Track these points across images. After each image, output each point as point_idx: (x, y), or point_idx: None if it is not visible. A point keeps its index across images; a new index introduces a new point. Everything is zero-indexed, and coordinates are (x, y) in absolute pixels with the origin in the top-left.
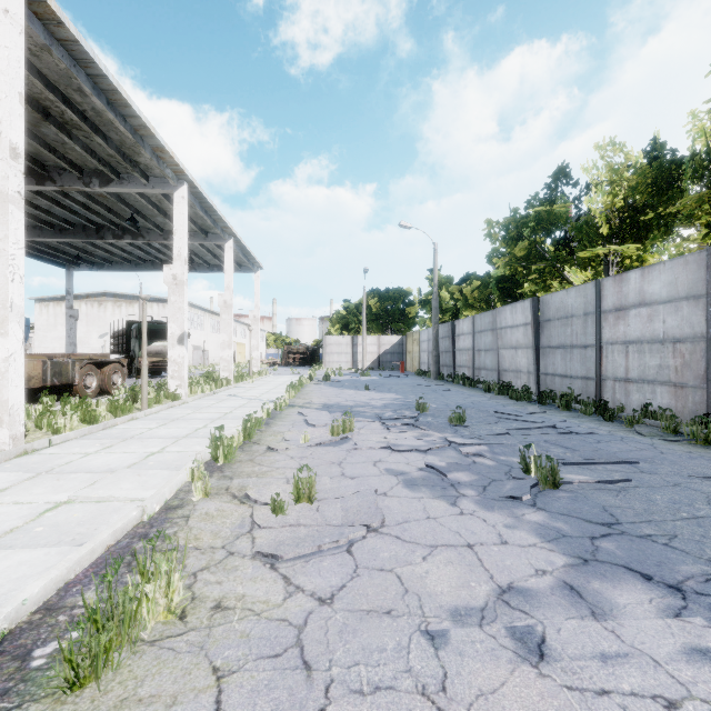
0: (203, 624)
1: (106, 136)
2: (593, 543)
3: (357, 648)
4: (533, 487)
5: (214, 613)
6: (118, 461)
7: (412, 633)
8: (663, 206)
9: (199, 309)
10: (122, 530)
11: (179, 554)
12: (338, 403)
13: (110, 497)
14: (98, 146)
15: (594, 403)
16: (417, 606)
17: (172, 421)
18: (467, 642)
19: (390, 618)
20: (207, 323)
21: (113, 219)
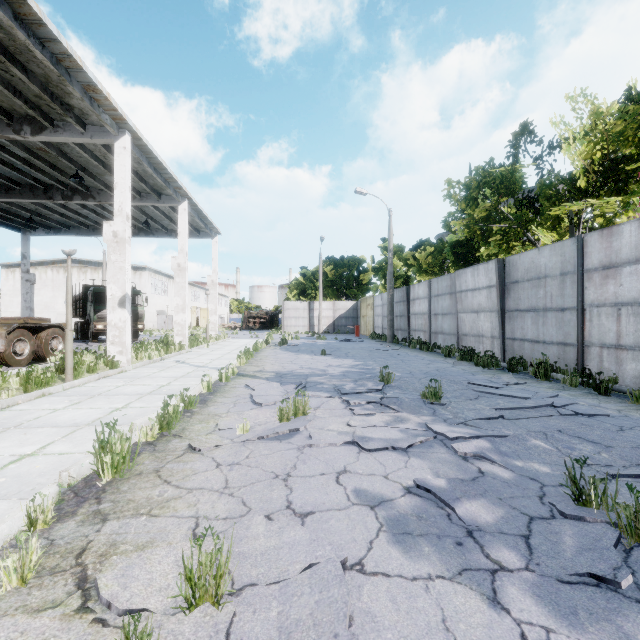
0: None
1: (26, 68)
2: None
3: None
4: (617, 545)
5: None
6: None
7: None
8: None
9: (163, 275)
10: None
11: None
12: (292, 372)
13: None
14: (21, 83)
15: (575, 372)
16: None
17: (90, 398)
18: None
19: None
20: (171, 289)
21: (61, 178)
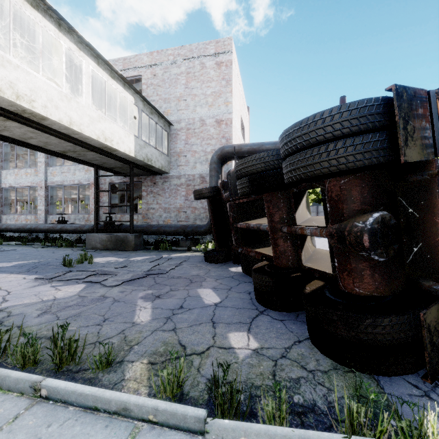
0: None
1: None
2: None
3: None
4: None
5: None
6: None
7: None
8: None
9: None
10: None
11: None
12: None
13: None
14: None
15: None
16: None
17: None
18: None
19: None
20: None
21: None
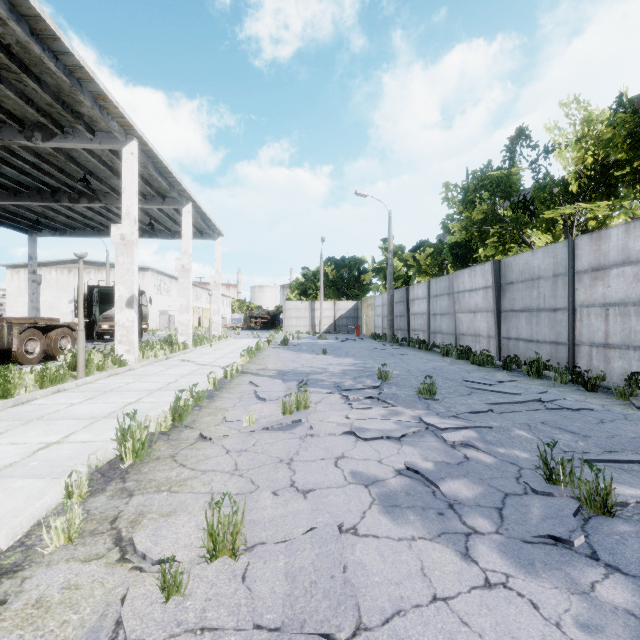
0: None
1: (39, 79)
2: None
3: None
4: (576, 514)
5: None
6: None
7: None
8: None
9: (166, 276)
10: None
11: None
12: (294, 370)
13: None
14: (34, 92)
15: (567, 370)
16: None
17: (103, 393)
18: None
19: None
20: (173, 290)
21: (68, 181)
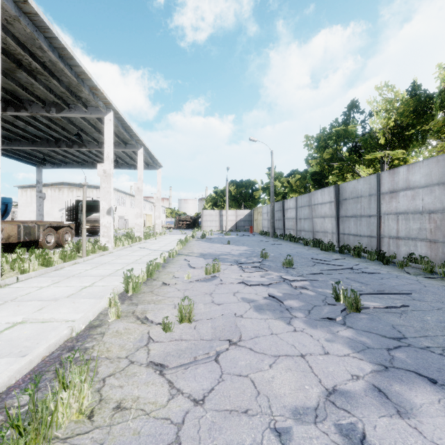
0: (106, 423)
1: (59, 79)
2: (390, 353)
3: (222, 444)
4: (343, 311)
5: (115, 413)
6: (61, 292)
7: (264, 430)
8: (421, 125)
9: (122, 193)
10: (55, 344)
11: (94, 363)
12: (210, 253)
13: (51, 318)
14: (54, 86)
15: (376, 253)
16: (266, 406)
17: (101, 265)
18: (306, 438)
19: (247, 416)
20: (127, 202)
21: (66, 134)
